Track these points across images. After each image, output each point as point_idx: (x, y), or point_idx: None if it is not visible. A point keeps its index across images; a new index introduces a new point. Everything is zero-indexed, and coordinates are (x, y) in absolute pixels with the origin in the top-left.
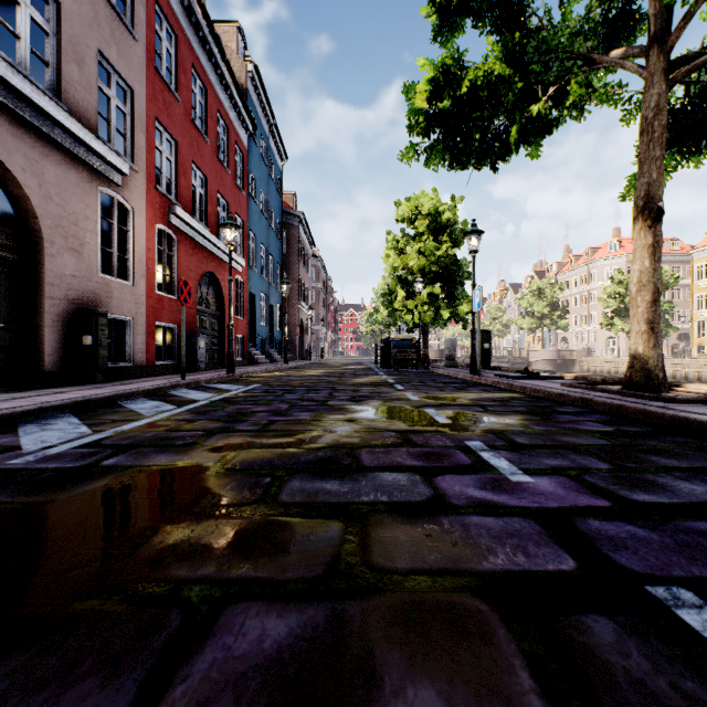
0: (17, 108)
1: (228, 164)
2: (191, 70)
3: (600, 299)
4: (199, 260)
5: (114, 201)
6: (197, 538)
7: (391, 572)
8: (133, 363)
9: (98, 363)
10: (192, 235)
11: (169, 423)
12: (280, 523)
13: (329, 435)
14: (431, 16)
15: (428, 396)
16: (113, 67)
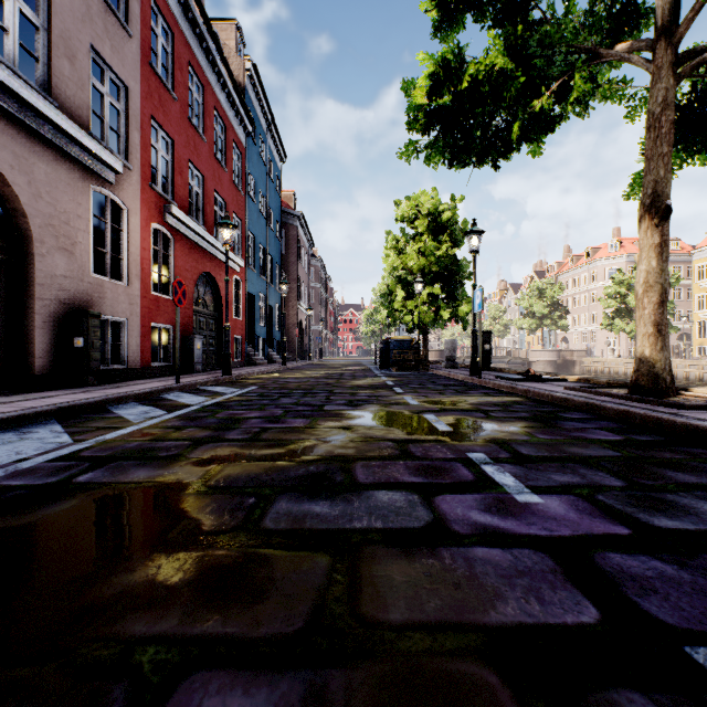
0: (4, 104)
1: (225, 163)
2: (188, 67)
3: (601, 300)
4: (196, 260)
5: (107, 200)
6: (162, 578)
7: (383, 626)
8: (127, 365)
9: (90, 366)
10: (189, 235)
11: (156, 431)
12: (259, 556)
13: (323, 446)
14: (431, 10)
15: (427, 400)
16: (106, 63)
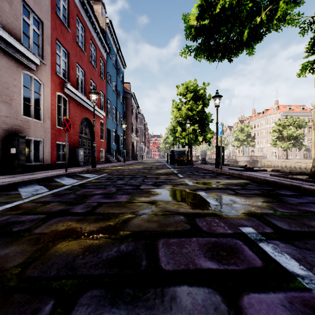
0: None
1: (96, 66)
2: (76, 17)
3: (270, 132)
4: (80, 111)
5: (31, 78)
6: None
7: None
8: (43, 163)
9: (19, 163)
10: (77, 99)
11: (29, 205)
12: None
13: (135, 219)
14: None
15: (197, 181)
16: (31, 9)
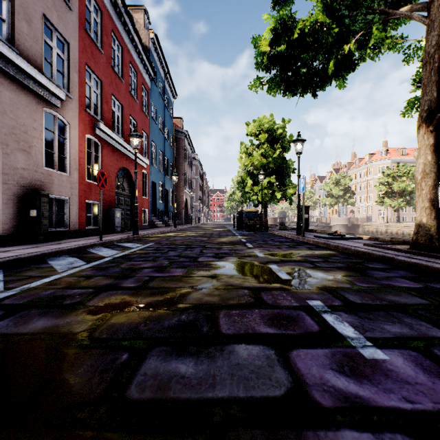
0: None
1: (137, 97)
2: (111, 33)
3: (376, 186)
4: (117, 159)
5: (55, 118)
6: None
7: None
8: (69, 228)
9: (41, 229)
10: (112, 143)
11: (71, 280)
12: None
13: (194, 293)
14: None
15: (270, 253)
16: (54, 27)
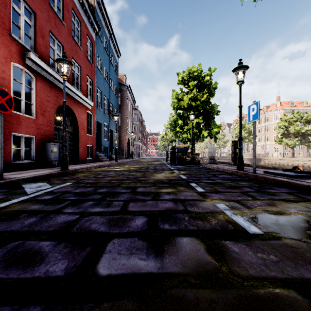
0: None
1: (81, 44)
2: None
3: (275, 129)
4: (56, 96)
5: None
6: None
7: None
8: None
9: None
10: (49, 78)
11: None
12: None
13: None
14: None
15: (254, 213)
16: None
